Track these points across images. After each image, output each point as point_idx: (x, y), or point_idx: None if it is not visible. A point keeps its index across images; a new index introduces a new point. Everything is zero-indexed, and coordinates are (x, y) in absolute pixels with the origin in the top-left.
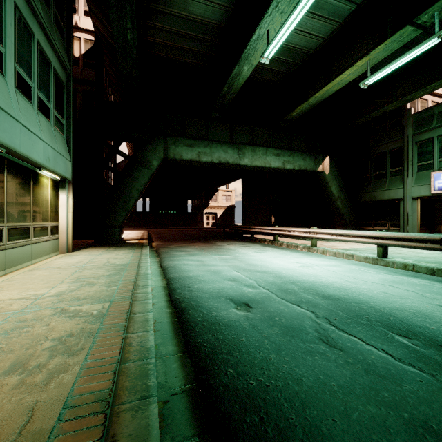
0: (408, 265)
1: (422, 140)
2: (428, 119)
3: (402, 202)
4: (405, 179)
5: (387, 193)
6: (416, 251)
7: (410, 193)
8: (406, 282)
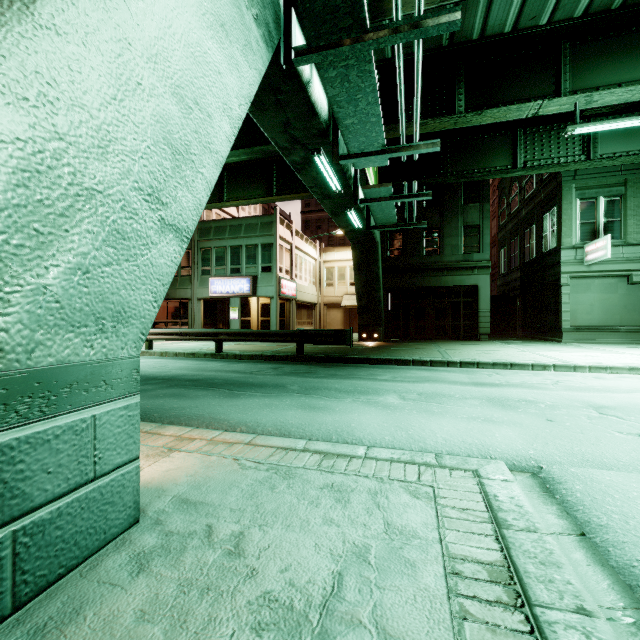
0: (164, 353)
1: (205, 247)
2: (209, 231)
3: (191, 302)
4: (193, 281)
5: (179, 292)
6: (184, 344)
7: (196, 294)
8: (150, 361)
